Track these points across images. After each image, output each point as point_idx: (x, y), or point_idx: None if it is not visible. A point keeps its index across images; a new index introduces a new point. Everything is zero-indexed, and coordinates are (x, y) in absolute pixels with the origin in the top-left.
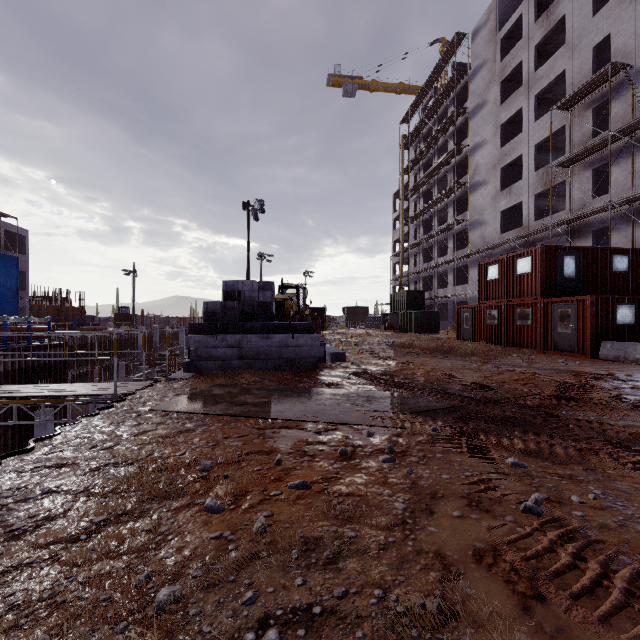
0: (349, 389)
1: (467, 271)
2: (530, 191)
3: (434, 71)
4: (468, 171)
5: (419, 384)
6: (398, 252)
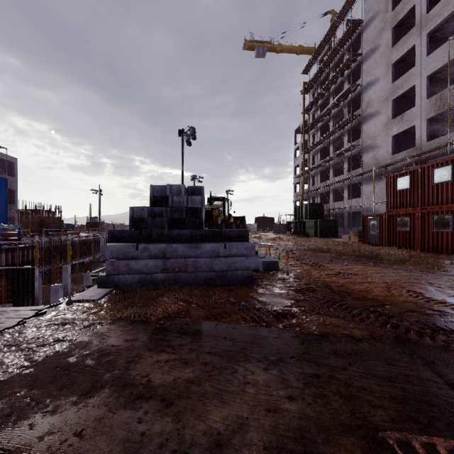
0: (315, 329)
1: (358, 187)
2: (423, 116)
3: (331, 28)
4: (361, 105)
5: (394, 311)
6: (300, 174)
